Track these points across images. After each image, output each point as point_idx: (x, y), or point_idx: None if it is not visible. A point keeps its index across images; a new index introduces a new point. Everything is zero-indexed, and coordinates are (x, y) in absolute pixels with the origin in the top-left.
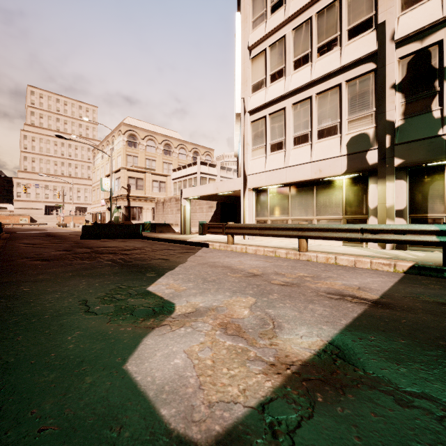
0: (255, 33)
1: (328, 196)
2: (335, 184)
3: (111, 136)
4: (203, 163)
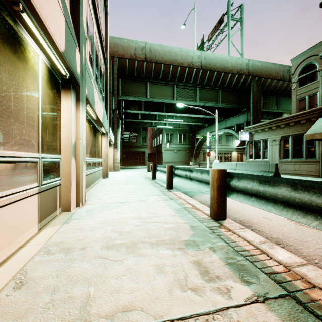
0: None
1: (15, 78)
2: (28, 54)
3: None
4: None
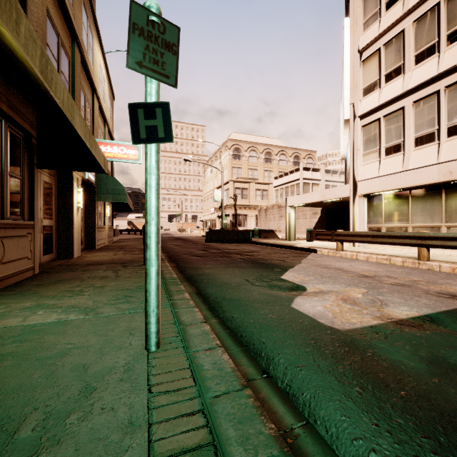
0: (366, 34)
1: None
2: None
3: (218, 152)
4: (306, 168)
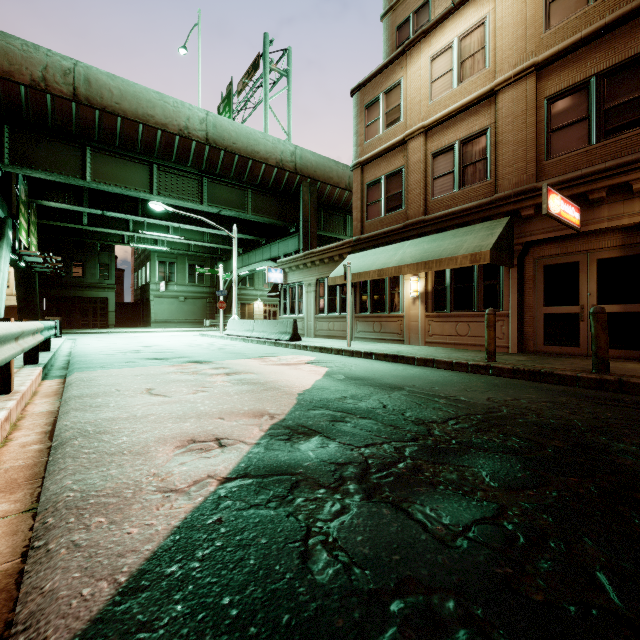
0: None
1: None
2: None
3: None
4: None
